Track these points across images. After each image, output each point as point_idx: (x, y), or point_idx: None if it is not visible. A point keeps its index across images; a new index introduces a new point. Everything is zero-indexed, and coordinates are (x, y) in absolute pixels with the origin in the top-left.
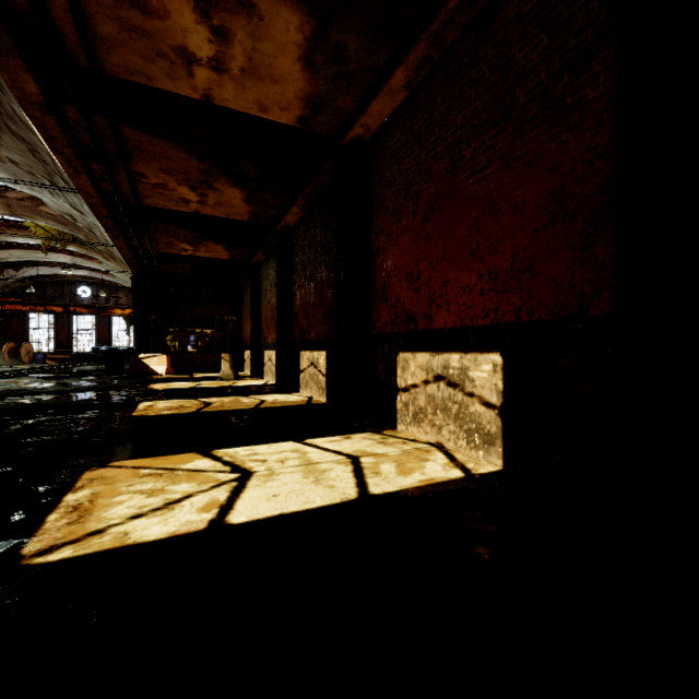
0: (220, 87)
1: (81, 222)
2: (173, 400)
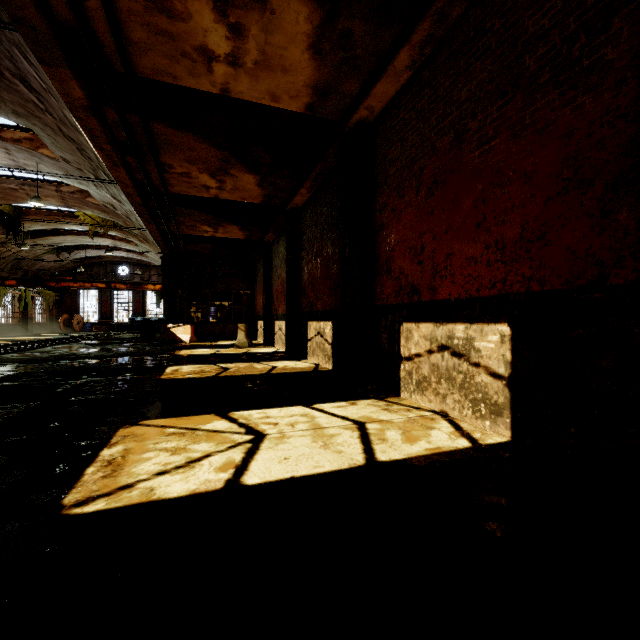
0: (236, 81)
1: (120, 210)
2: (195, 365)
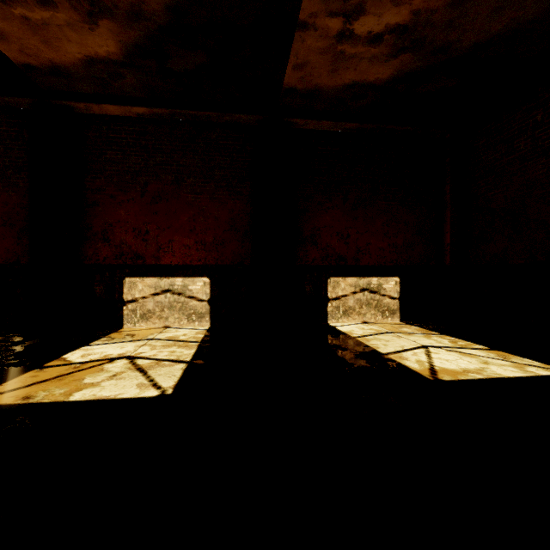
0: None
1: None
2: None
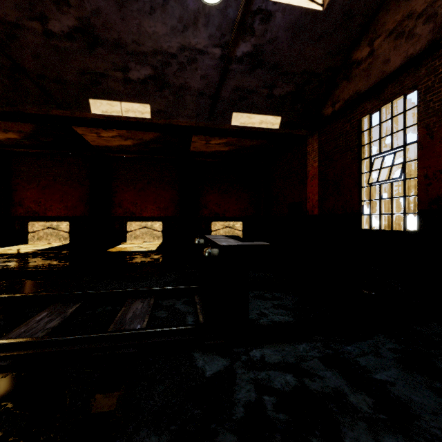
0: None
1: None
2: None
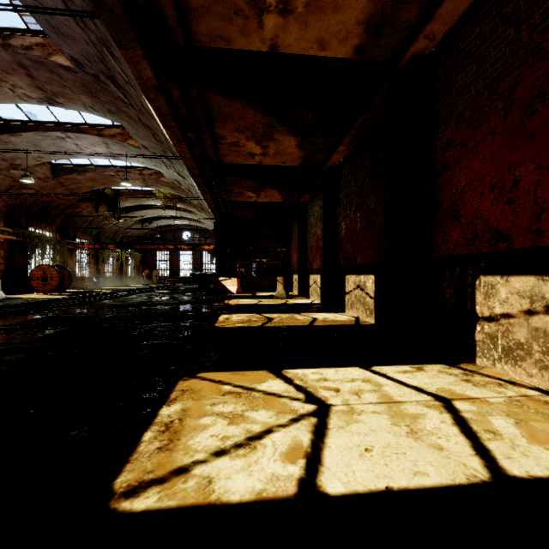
0: (284, 33)
1: (183, 185)
2: (243, 314)
